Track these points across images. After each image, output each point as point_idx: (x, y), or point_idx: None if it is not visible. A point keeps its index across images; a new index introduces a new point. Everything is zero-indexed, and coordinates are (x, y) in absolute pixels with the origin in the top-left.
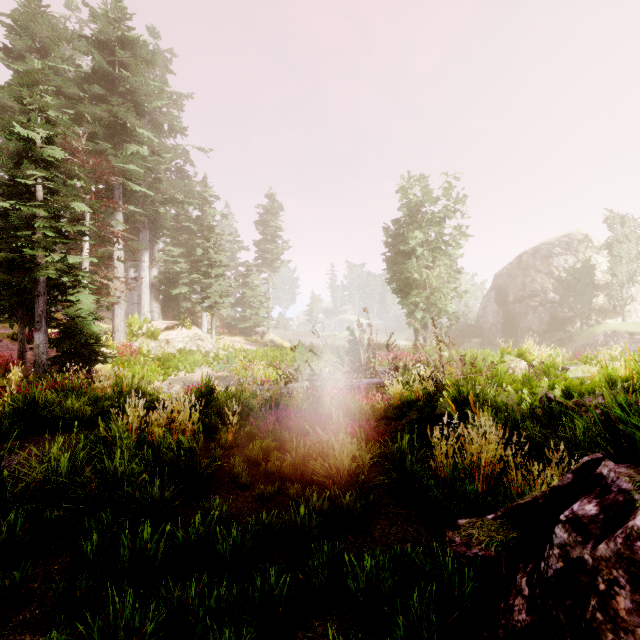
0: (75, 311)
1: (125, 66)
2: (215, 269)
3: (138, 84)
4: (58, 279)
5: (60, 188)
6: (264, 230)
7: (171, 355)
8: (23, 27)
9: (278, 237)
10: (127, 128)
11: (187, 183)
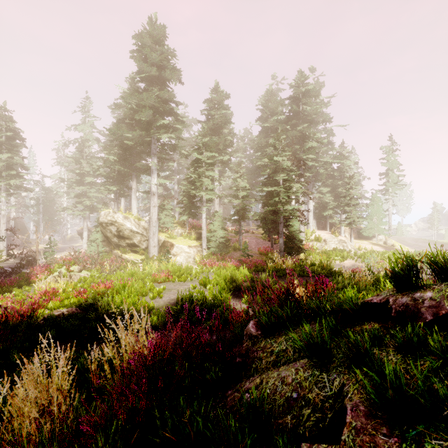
0: (292, 229)
1: (304, 103)
2: (353, 201)
3: (311, 111)
4: (287, 216)
5: (288, 178)
6: (386, 165)
7: (330, 251)
8: (266, 107)
9: (398, 168)
10: (305, 134)
11: (331, 149)
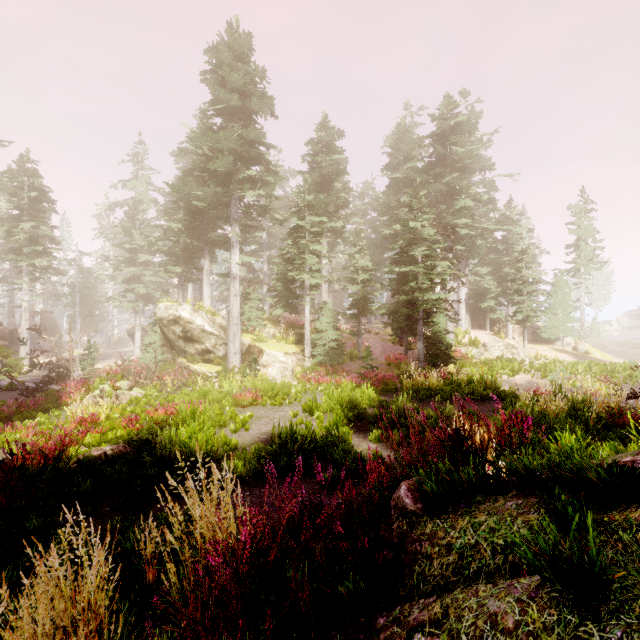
0: (436, 328)
1: (453, 143)
2: (528, 287)
3: (464, 154)
4: (428, 309)
5: (430, 252)
6: (575, 233)
7: (492, 361)
8: (396, 150)
9: (594, 237)
10: (455, 189)
11: (493, 210)
